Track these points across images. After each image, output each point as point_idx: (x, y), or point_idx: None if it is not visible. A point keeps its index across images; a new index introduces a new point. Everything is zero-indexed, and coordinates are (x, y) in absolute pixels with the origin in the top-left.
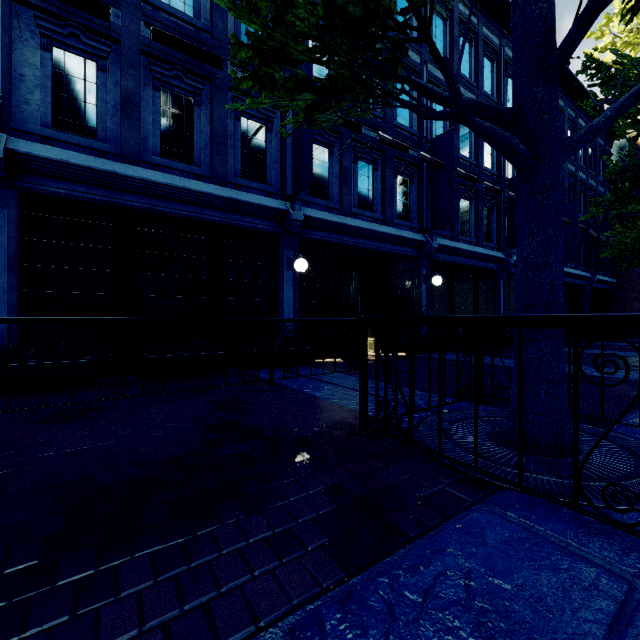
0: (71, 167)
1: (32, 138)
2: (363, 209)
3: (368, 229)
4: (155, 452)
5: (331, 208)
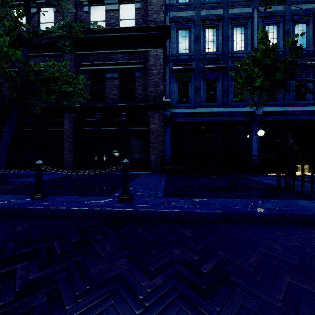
0: (183, 113)
1: (174, 107)
2: (299, 100)
3: (301, 110)
4: (216, 185)
5: (278, 104)
